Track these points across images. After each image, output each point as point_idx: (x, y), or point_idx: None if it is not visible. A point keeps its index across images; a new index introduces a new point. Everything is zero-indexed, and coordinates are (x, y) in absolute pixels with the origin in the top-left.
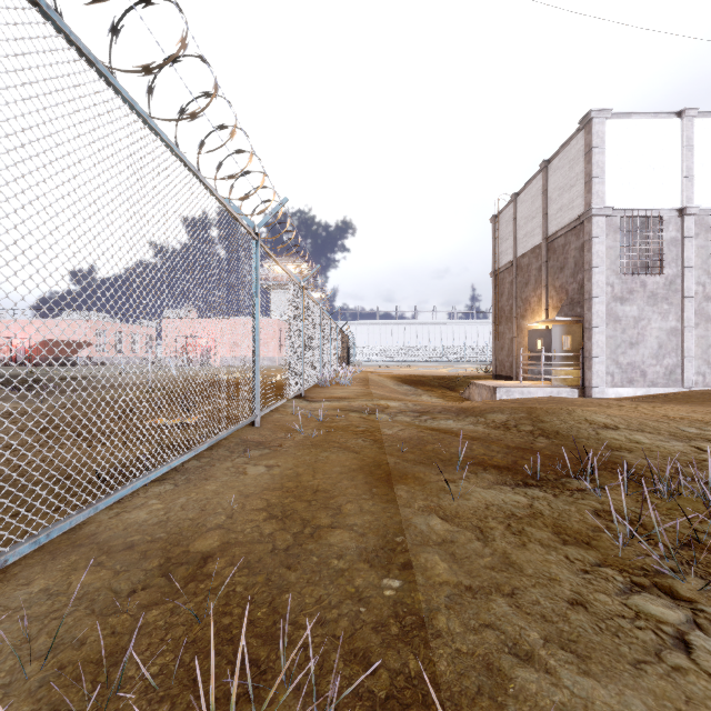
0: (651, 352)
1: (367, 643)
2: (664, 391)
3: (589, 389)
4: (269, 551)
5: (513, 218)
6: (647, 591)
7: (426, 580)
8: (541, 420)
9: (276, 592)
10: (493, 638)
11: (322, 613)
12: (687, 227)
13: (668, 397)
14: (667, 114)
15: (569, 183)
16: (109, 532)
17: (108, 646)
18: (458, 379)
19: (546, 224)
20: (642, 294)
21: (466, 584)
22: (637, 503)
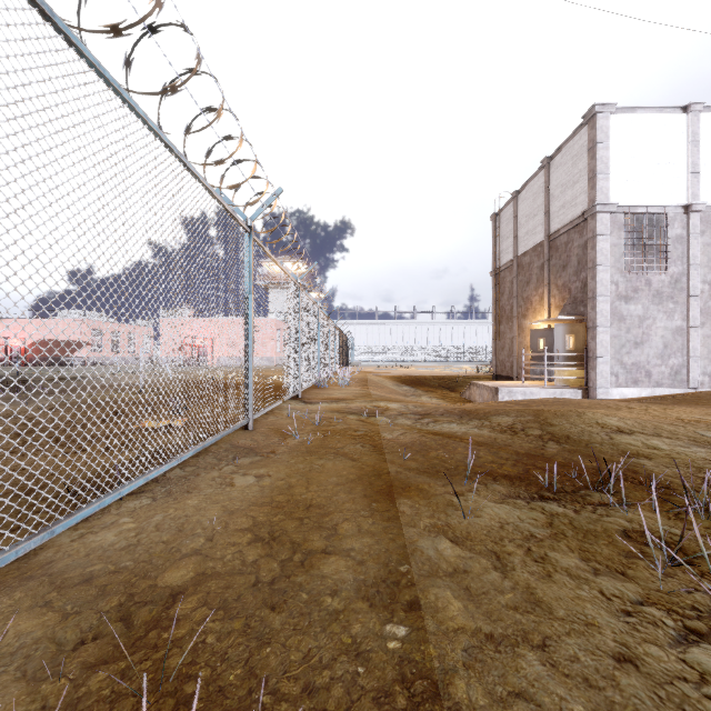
0: (656, 352)
1: None
2: (670, 392)
3: (593, 390)
4: (251, 585)
5: (514, 216)
6: (705, 641)
7: (437, 626)
8: (550, 423)
9: (254, 645)
10: None
11: (310, 677)
12: (692, 224)
13: (676, 398)
14: (672, 109)
15: (572, 180)
16: (67, 560)
17: None
18: (458, 379)
19: (548, 222)
20: (647, 293)
21: (486, 632)
22: (669, 521)
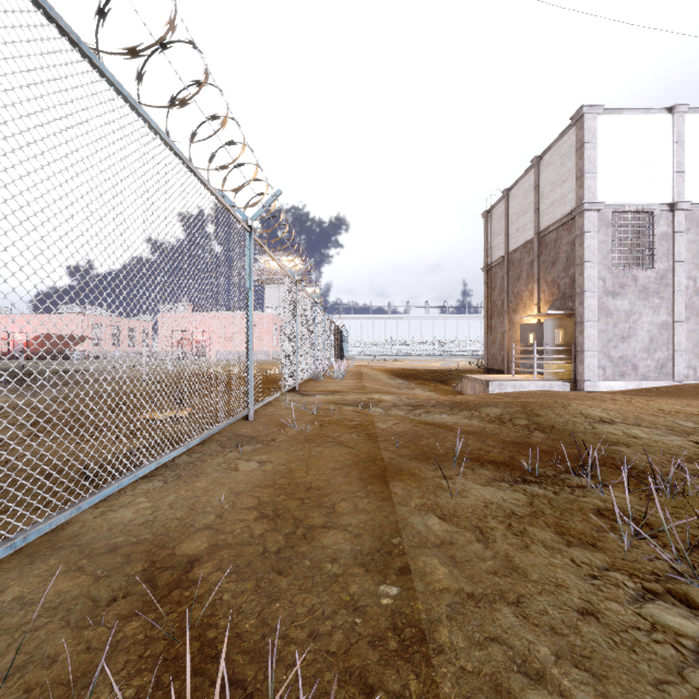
0: (642, 346)
1: (363, 661)
2: (656, 385)
3: (581, 382)
4: (259, 554)
5: (505, 213)
6: (660, 599)
7: (425, 587)
8: (536, 414)
9: (265, 601)
10: (500, 654)
11: (315, 625)
12: (678, 221)
13: (660, 390)
14: (658, 110)
15: (561, 179)
16: (92, 533)
17: (81, 664)
18: (450, 373)
19: (537, 220)
20: (634, 289)
21: (467, 592)
22: (640, 501)
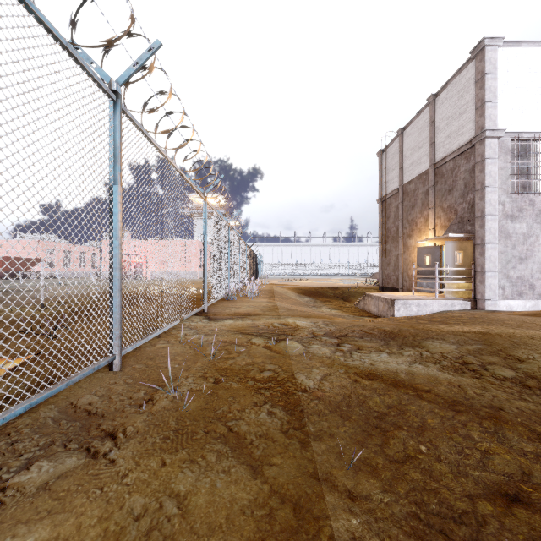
0: (539, 267)
1: None
2: None
3: (481, 301)
4: None
5: (400, 150)
6: None
7: None
8: (515, 358)
9: None
10: None
11: None
12: None
13: None
14: None
15: (458, 112)
16: None
17: None
18: (350, 290)
19: (433, 152)
20: (531, 212)
21: None
22: None
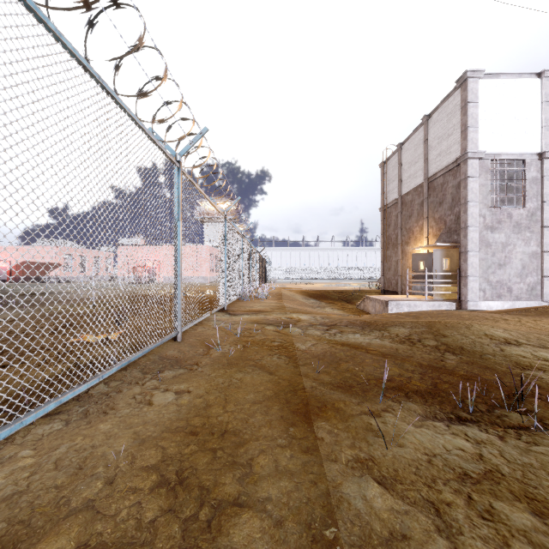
0: (516, 272)
1: None
2: (527, 304)
3: (465, 302)
4: None
5: (399, 163)
6: None
7: None
8: (442, 335)
9: None
10: None
11: None
12: (545, 168)
13: (538, 310)
14: (529, 75)
15: (447, 133)
16: None
17: None
18: (353, 293)
19: (427, 167)
20: (509, 224)
21: None
22: None
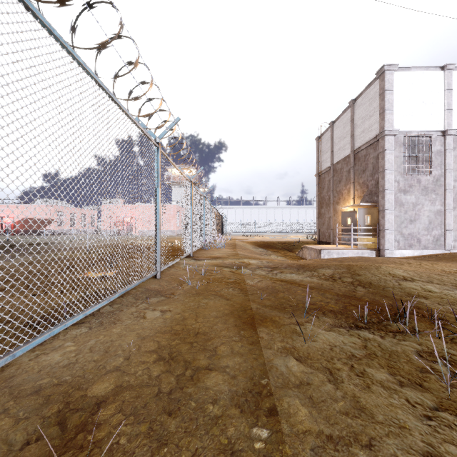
0: (424, 226)
1: None
2: (433, 252)
3: (383, 251)
4: (155, 395)
5: (331, 138)
6: None
7: (290, 428)
8: (357, 274)
9: (155, 446)
10: None
11: None
12: (447, 143)
13: (438, 256)
14: (434, 68)
15: (369, 114)
16: (24, 375)
17: None
18: (294, 244)
19: (353, 142)
20: (418, 188)
21: (326, 434)
22: (447, 344)
